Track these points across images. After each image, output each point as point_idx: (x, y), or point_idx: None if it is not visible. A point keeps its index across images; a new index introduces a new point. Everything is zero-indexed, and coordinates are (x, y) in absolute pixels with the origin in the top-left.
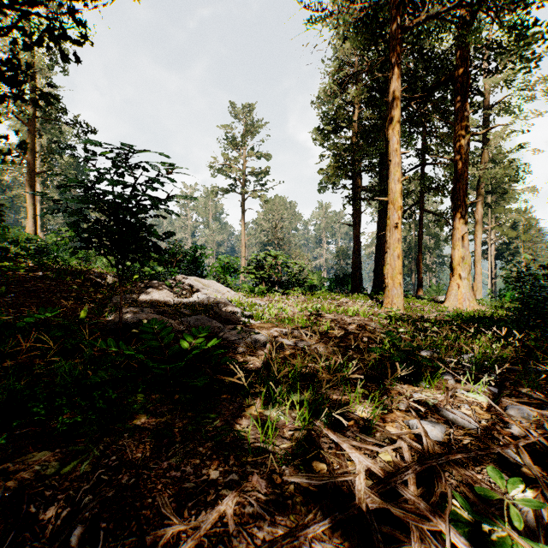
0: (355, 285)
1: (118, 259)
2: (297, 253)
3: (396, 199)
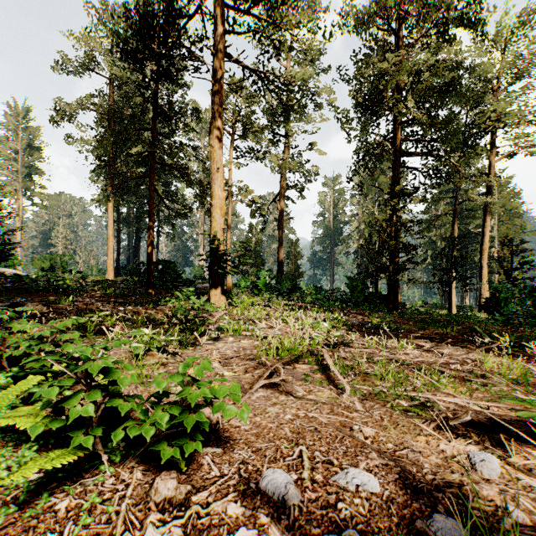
0: (118, 273)
1: (1, 261)
2: (82, 250)
3: (110, 237)
